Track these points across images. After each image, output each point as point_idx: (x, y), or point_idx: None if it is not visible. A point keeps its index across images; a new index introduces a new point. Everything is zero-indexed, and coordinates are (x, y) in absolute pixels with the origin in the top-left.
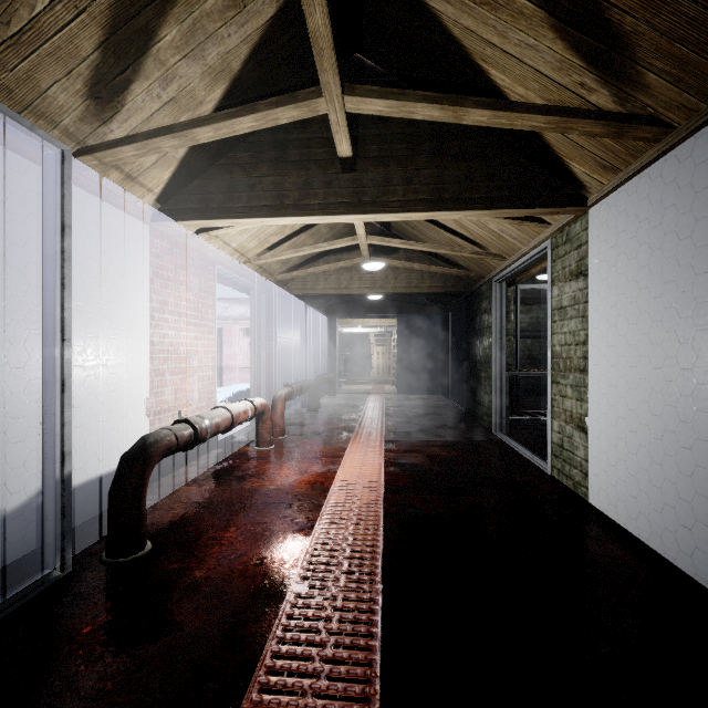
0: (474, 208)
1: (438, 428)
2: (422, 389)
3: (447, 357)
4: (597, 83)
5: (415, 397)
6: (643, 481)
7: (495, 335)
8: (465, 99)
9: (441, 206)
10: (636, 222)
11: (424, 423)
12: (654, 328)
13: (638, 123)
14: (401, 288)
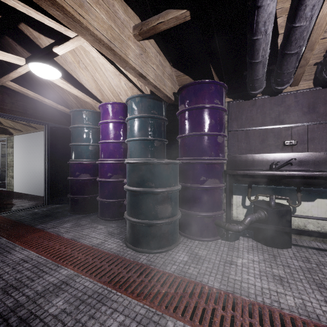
0: None
1: None
2: None
3: None
4: (10, 123)
5: None
6: (21, 183)
7: None
8: None
9: None
10: (20, 142)
11: None
12: (22, 159)
13: (18, 130)
14: None
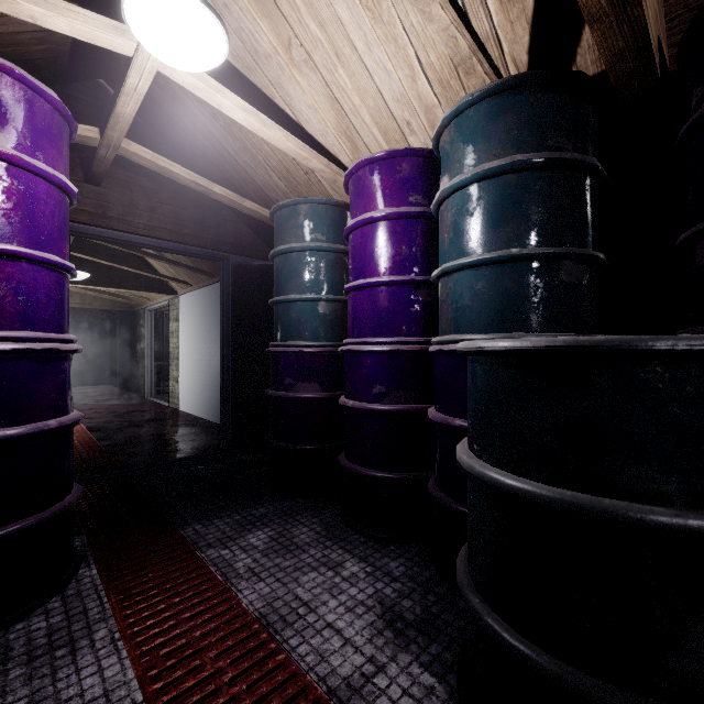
0: (129, 289)
1: (109, 400)
2: (90, 382)
3: (115, 355)
4: (170, 268)
5: (84, 388)
6: (190, 394)
7: (148, 341)
8: (123, 263)
9: (112, 286)
10: (189, 308)
11: (97, 399)
12: (191, 344)
13: (182, 283)
14: (76, 304)
